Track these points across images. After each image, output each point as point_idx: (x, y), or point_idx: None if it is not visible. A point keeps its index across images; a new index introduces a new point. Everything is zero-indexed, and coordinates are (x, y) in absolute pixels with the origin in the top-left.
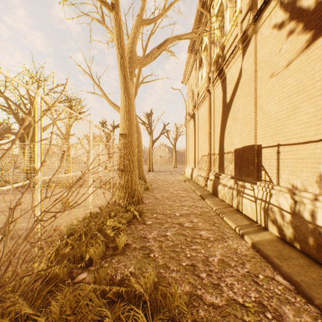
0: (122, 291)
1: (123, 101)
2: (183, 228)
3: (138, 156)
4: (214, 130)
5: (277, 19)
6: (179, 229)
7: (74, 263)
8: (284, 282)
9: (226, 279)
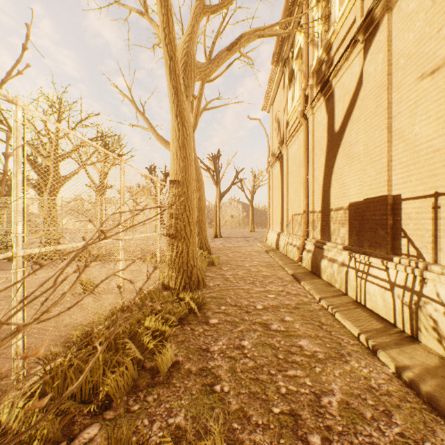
0: None
1: (174, 131)
2: (270, 333)
3: (199, 216)
4: (313, 175)
5: None
6: (263, 335)
7: (81, 402)
8: None
9: None
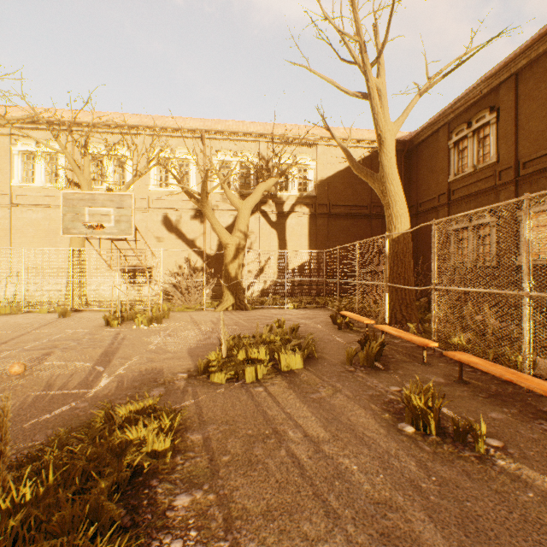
0: None
1: None
2: None
3: None
4: None
5: (162, 219)
6: None
7: None
8: None
9: None
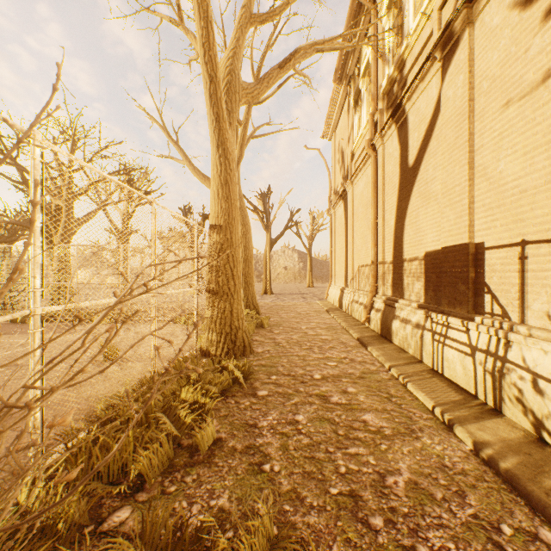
0: None
1: (215, 165)
2: (329, 406)
3: (244, 267)
4: (383, 218)
5: None
6: (321, 409)
7: (109, 484)
8: None
9: (428, 536)
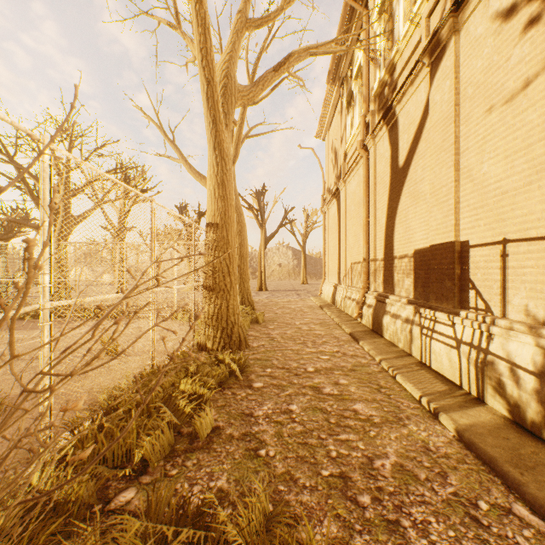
0: (200, 535)
1: (212, 166)
2: (321, 397)
3: (240, 264)
4: (374, 216)
5: (502, 1)
6: (314, 399)
7: (114, 468)
8: (534, 519)
9: (412, 511)
